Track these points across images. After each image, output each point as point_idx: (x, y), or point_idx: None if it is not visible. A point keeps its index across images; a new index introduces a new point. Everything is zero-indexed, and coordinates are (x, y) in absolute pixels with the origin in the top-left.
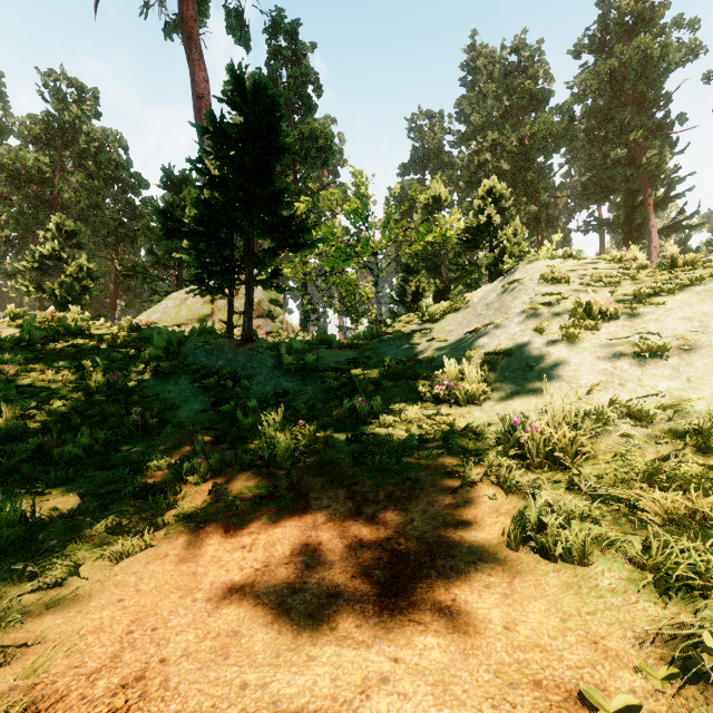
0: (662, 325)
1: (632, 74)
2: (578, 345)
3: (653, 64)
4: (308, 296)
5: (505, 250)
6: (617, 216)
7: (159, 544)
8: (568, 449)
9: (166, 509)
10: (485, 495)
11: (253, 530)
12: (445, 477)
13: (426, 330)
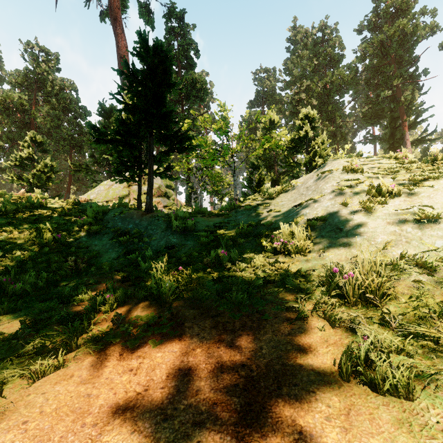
0: (433, 200)
1: (394, 43)
2: (373, 214)
3: (408, 37)
4: (190, 183)
5: (316, 153)
6: (385, 133)
7: (69, 365)
8: (377, 291)
9: (80, 334)
10: (315, 327)
11: (140, 354)
12: (283, 310)
13: (266, 204)
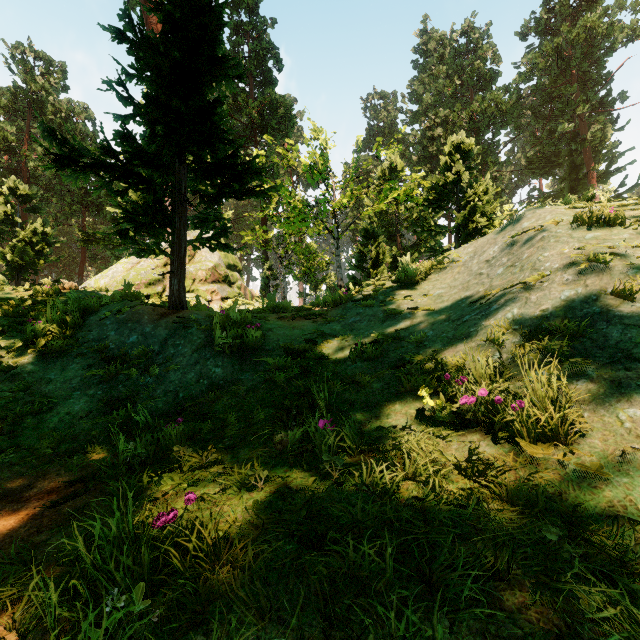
0: None
1: (578, 52)
2: None
3: (598, 42)
4: (268, 263)
5: (475, 209)
6: (562, 189)
7: None
8: None
9: None
10: None
11: None
12: None
13: (404, 294)
